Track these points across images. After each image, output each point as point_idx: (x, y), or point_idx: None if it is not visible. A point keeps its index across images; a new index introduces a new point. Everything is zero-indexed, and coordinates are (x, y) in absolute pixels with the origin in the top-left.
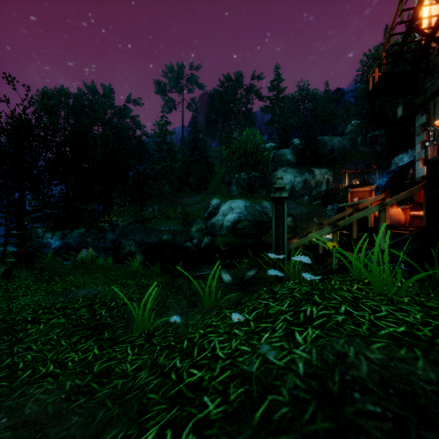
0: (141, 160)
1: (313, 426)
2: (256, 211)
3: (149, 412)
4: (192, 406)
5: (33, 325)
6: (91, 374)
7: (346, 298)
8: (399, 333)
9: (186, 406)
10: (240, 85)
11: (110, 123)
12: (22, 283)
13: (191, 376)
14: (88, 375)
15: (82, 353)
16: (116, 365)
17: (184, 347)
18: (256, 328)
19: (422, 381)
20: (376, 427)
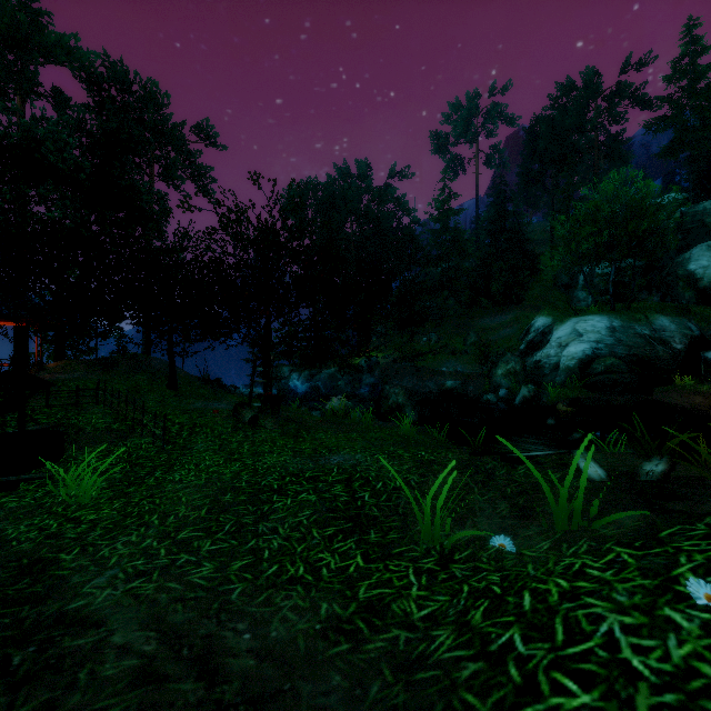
0: (410, 262)
1: None
2: (636, 337)
3: None
4: None
5: (279, 497)
6: (355, 602)
7: None
8: None
9: None
10: (594, 92)
11: (366, 214)
12: (268, 436)
13: (560, 694)
14: (351, 602)
15: (340, 558)
16: (394, 599)
17: (526, 608)
18: None
19: None
20: None
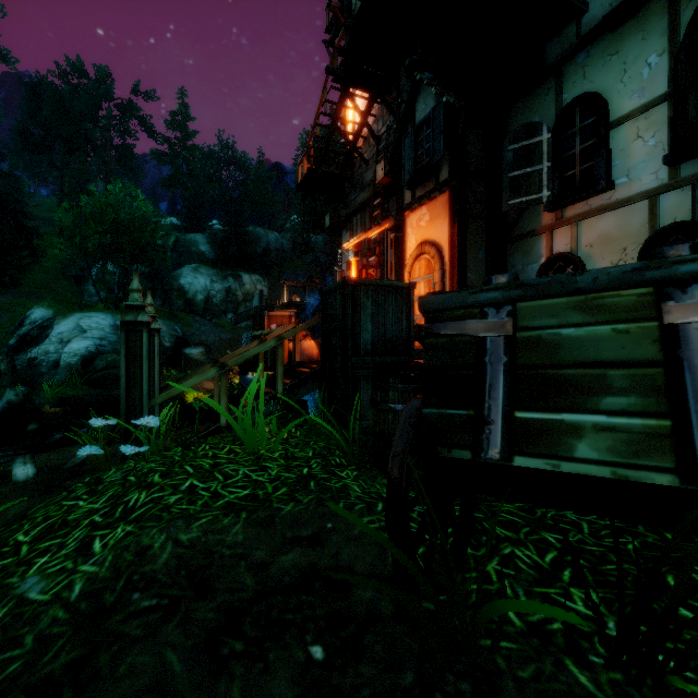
0: None
1: (49, 668)
2: None
3: None
4: None
5: None
6: None
7: (201, 468)
8: (240, 498)
9: None
10: (107, 94)
11: None
12: None
13: None
14: None
15: None
16: None
17: None
18: (28, 555)
19: (226, 548)
20: (140, 625)
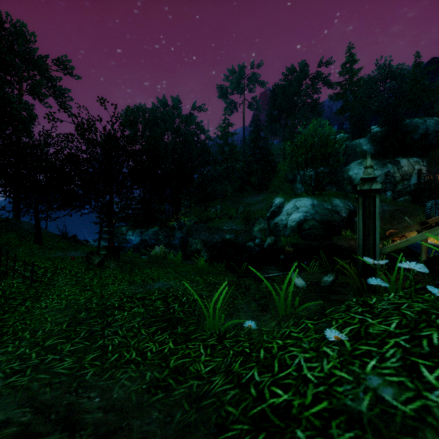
0: (205, 162)
1: None
2: (325, 210)
3: (230, 430)
4: (282, 438)
5: (119, 311)
6: (168, 369)
7: None
8: None
9: (274, 436)
10: (305, 75)
11: (178, 131)
12: (111, 273)
13: (274, 397)
14: (165, 369)
15: (159, 345)
16: (191, 364)
17: (261, 357)
18: (354, 350)
19: None
20: None
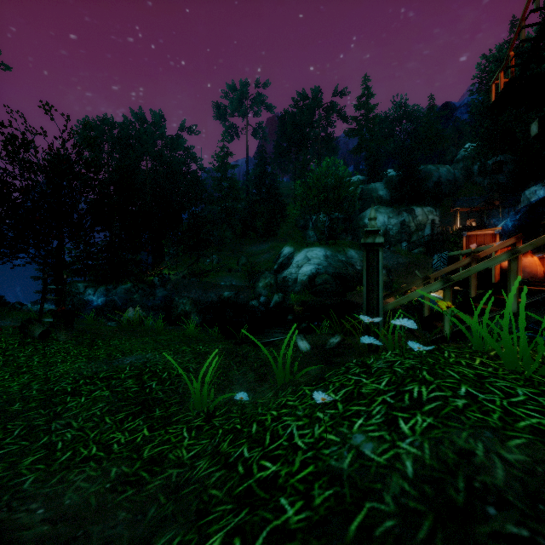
0: (197, 200)
1: None
2: (339, 262)
3: (212, 513)
4: (265, 509)
5: (73, 397)
6: (140, 461)
7: (466, 376)
8: None
9: (257, 509)
10: (318, 104)
11: (160, 157)
12: (61, 347)
13: (262, 470)
14: (137, 461)
15: (130, 434)
16: (170, 451)
17: (253, 432)
18: (345, 412)
19: None
20: None
